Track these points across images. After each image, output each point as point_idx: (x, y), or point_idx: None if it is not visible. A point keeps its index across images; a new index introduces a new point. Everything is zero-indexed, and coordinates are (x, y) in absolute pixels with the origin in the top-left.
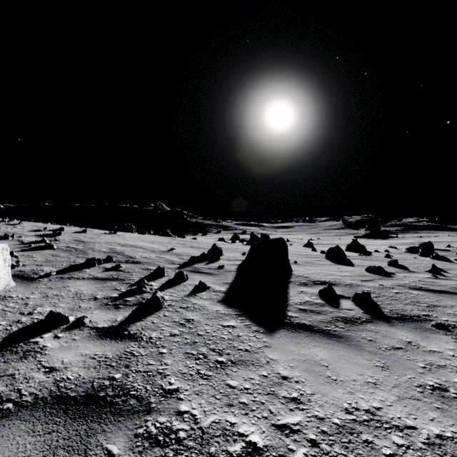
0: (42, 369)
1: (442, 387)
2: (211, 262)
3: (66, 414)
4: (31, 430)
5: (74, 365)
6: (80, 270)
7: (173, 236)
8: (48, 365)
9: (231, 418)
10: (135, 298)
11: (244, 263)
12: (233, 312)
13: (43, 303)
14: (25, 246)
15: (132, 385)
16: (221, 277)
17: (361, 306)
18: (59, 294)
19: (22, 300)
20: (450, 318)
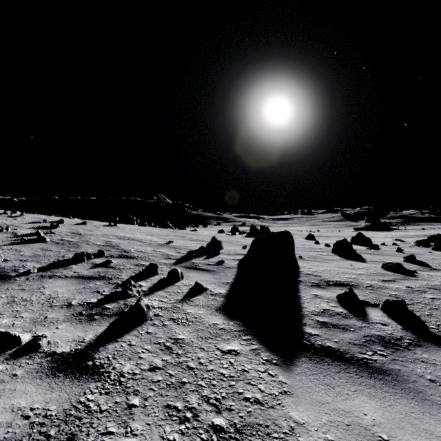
0: None
1: None
2: (210, 256)
3: None
4: None
5: None
6: (66, 266)
7: (173, 228)
8: None
9: None
10: (117, 304)
11: (246, 258)
12: (235, 327)
13: (4, 312)
14: (17, 239)
15: None
16: (220, 275)
17: (396, 319)
18: (29, 298)
19: None
20: None
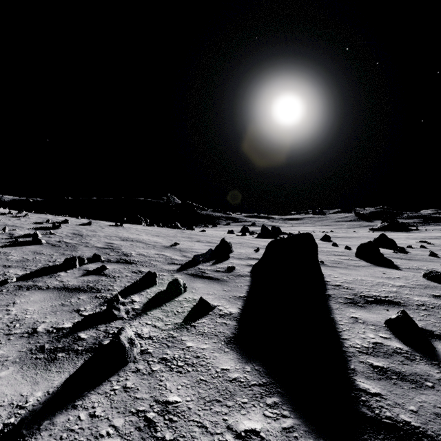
0: None
1: None
2: (219, 261)
3: None
4: None
5: None
6: (53, 273)
7: (181, 228)
8: None
9: None
10: (95, 331)
11: (260, 264)
12: (253, 376)
13: None
14: (11, 241)
15: None
16: (230, 286)
17: None
18: None
19: None
20: None
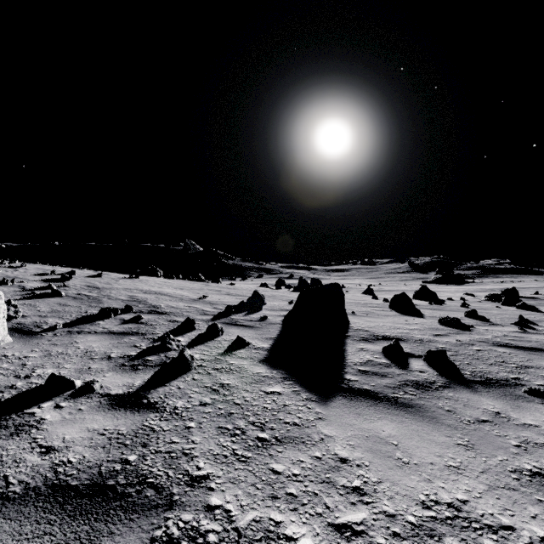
0: (37, 449)
1: (543, 472)
2: (252, 312)
3: (63, 510)
4: (17, 532)
5: (78, 443)
6: (92, 322)
7: (206, 281)
8: (45, 443)
9: (276, 515)
10: (158, 357)
11: (291, 313)
12: (278, 374)
13: (45, 364)
14: (27, 293)
15: (150, 470)
16: (263, 331)
17: (435, 367)
18: (65, 352)
19: (19, 359)
20: None
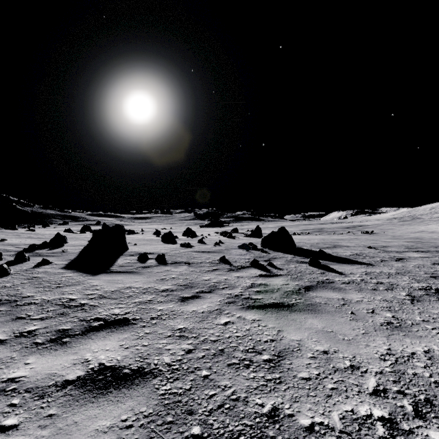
0: None
1: (165, 278)
2: (54, 248)
3: None
4: None
5: None
6: None
7: None
8: None
9: (64, 296)
10: None
11: (88, 246)
12: (71, 271)
13: None
14: None
15: (1, 298)
16: (64, 257)
17: (158, 261)
18: None
19: None
20: (196, 261)
